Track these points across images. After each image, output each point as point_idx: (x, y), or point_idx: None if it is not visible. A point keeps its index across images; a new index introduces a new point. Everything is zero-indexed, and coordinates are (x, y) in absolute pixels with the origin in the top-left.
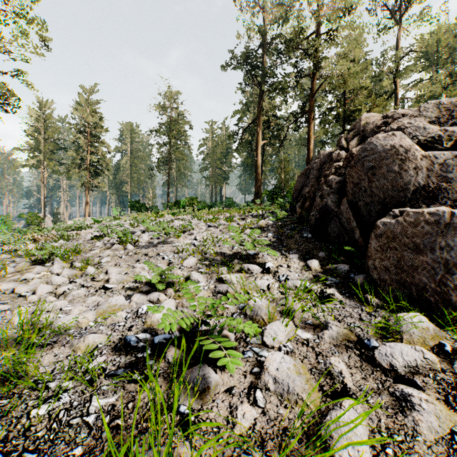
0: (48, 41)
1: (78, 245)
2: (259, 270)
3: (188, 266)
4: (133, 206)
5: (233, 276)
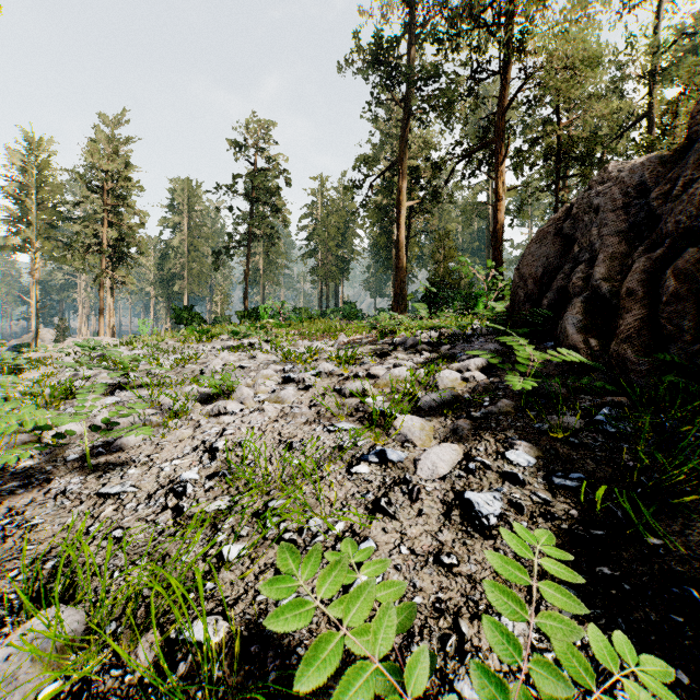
0: None
1: None
2: None
3: None
4: (180, 317)
5: None
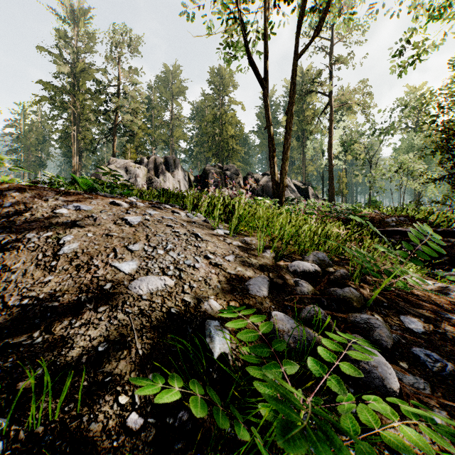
0: None
1: None
2: None
3: None
4: None
5: None
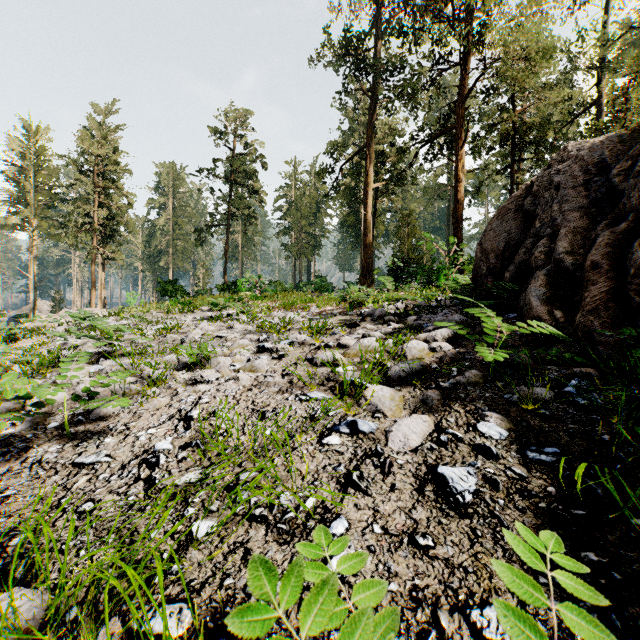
0: None
1: None
2: None
3: None
4: (165, 290)
5: None
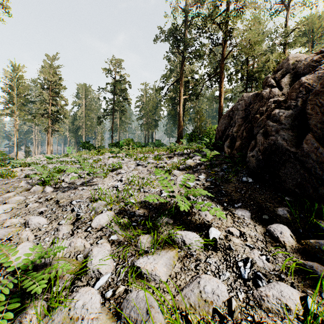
0: (7, 8)
1: (7, 184)
2: (200, 243)
3: (98, 227)
4: (84, 146)
5: (160, 265)
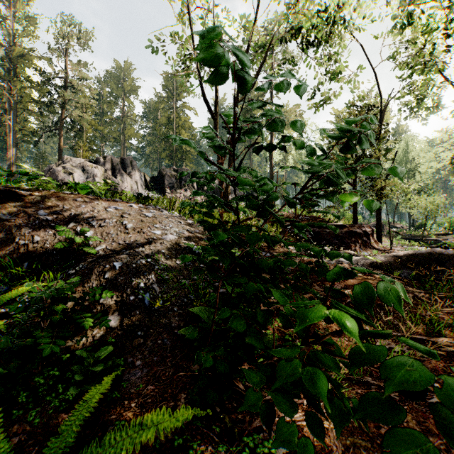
0: None
1: None
2: None
3: None
4: None
5: None
